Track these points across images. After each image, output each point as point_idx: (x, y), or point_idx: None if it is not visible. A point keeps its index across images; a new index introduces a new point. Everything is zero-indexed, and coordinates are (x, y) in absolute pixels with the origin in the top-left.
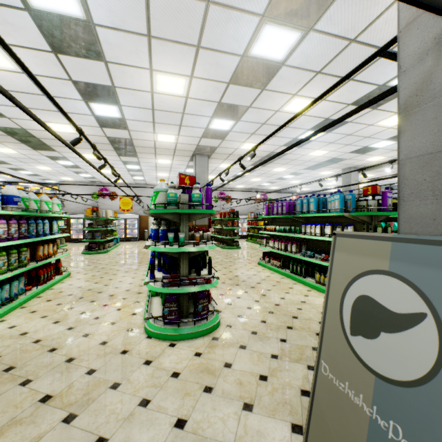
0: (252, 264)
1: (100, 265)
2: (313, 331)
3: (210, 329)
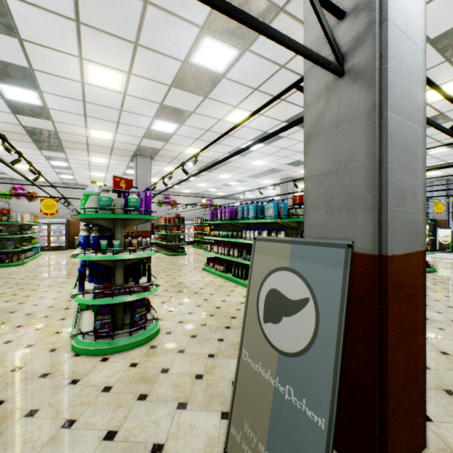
0: (197, 270)
1: (13, 280)
2: None
3: (148, 338)
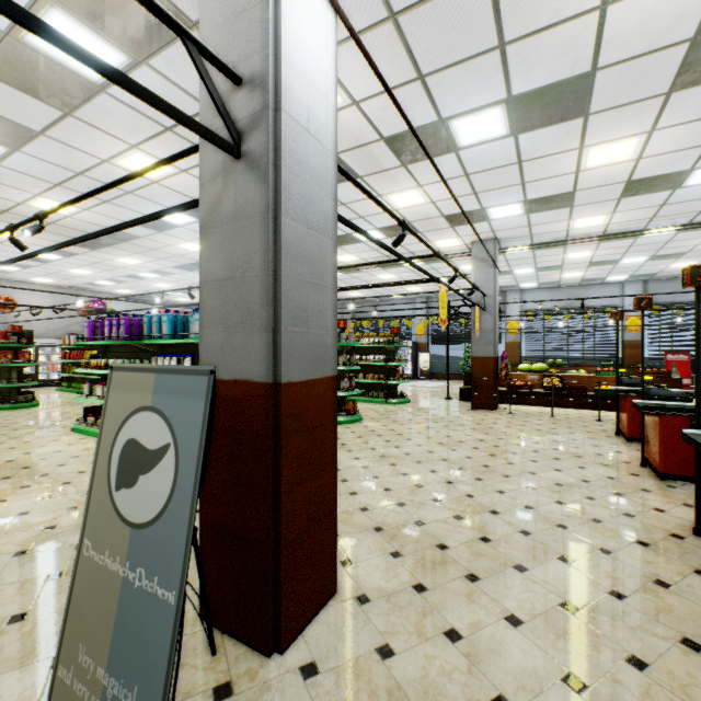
0: (59, 432)
1: None
2: None
3: None
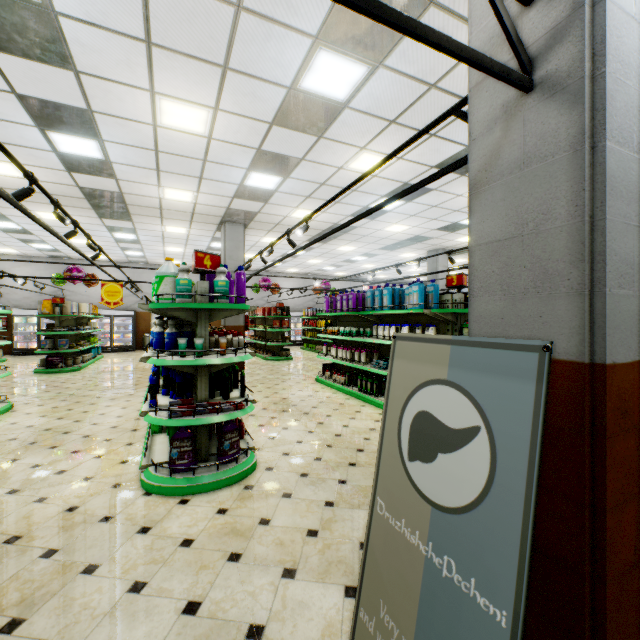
0: (307, 381)
1: (67, 390)
2: None
3: (241, 474)
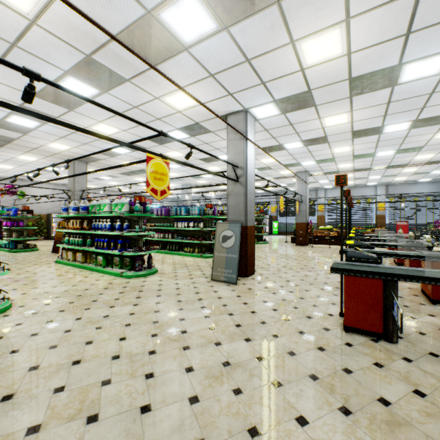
0: None
1: None
2: (196, 265)
3: (157, 271)
